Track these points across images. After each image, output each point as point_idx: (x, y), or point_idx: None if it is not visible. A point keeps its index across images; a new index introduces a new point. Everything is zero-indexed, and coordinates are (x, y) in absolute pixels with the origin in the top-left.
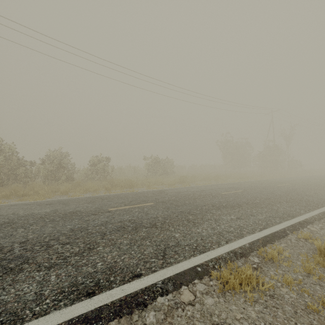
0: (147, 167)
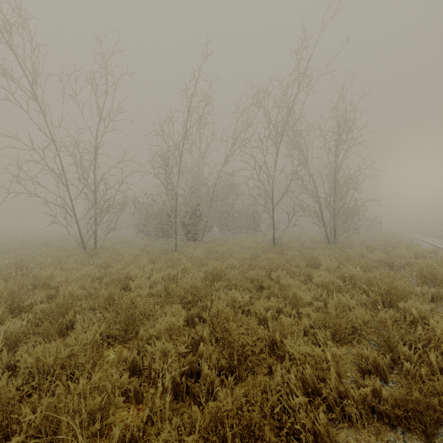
0: None
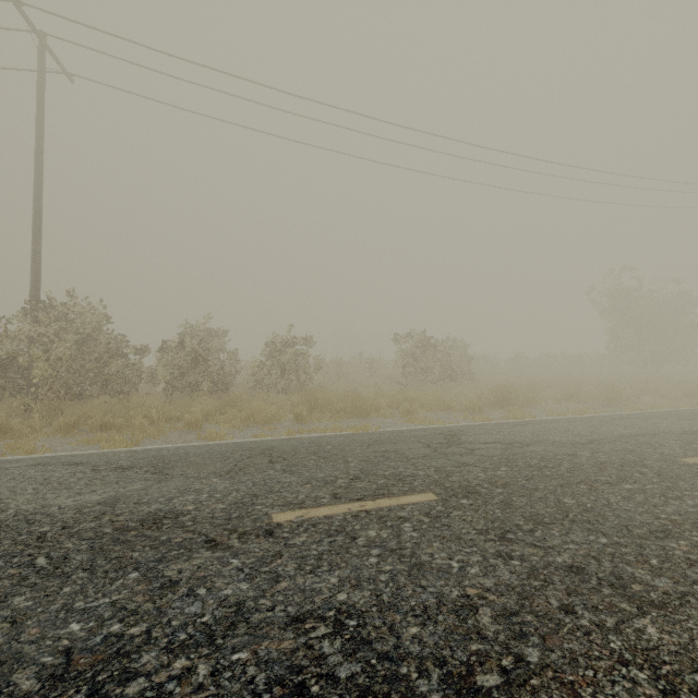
0: (401, 360)
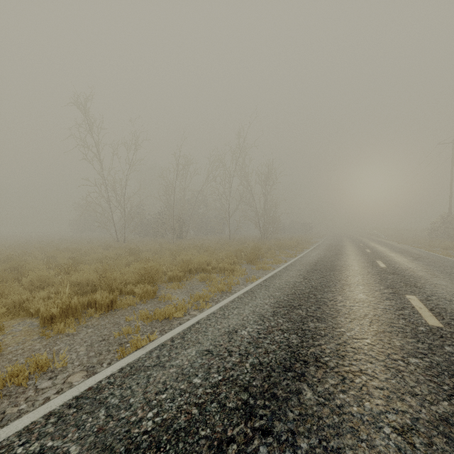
0: None
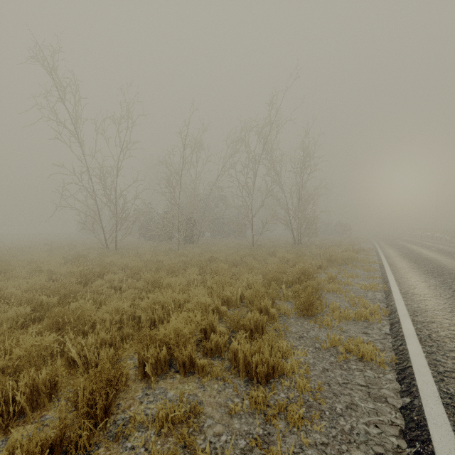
0: None
